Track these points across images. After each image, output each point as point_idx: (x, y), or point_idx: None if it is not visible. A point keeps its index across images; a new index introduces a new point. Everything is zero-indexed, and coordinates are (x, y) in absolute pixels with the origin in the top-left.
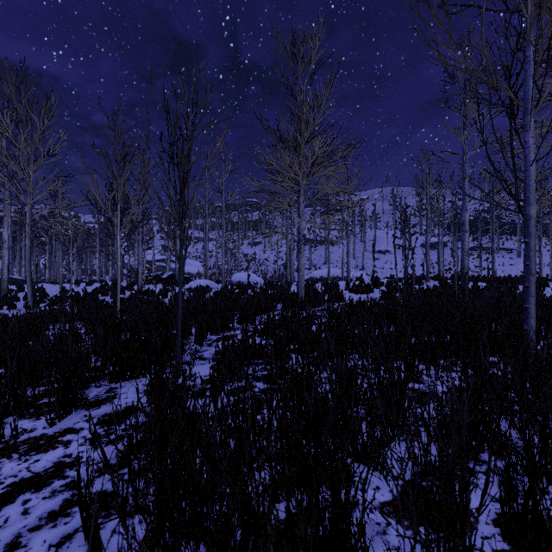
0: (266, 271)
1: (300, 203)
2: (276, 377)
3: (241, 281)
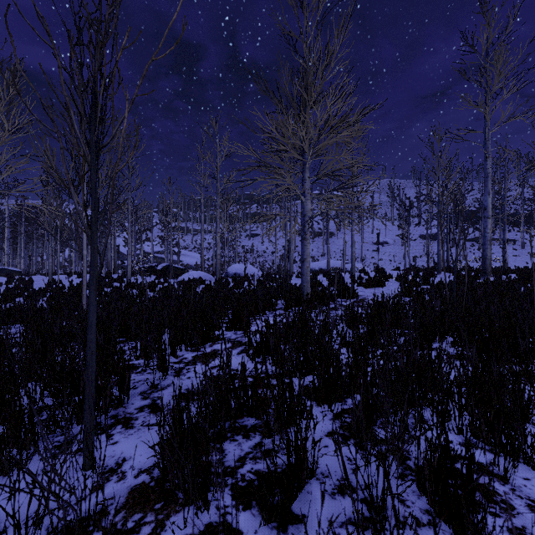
0: (263, 262)
1: (305, 178)
2: (287, 500)
3: (237, 273)
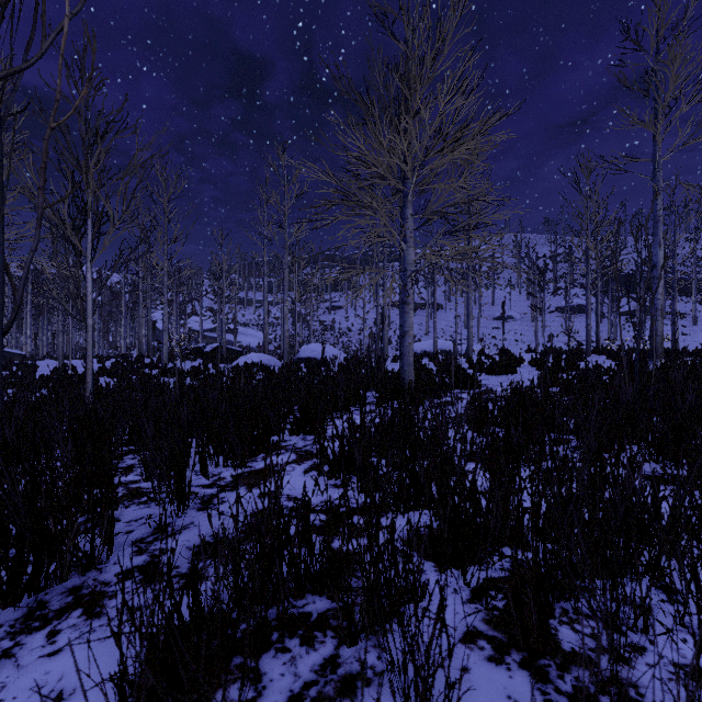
0: (348, 343)
1: (407, 216)
2: None
3: (312, 356)
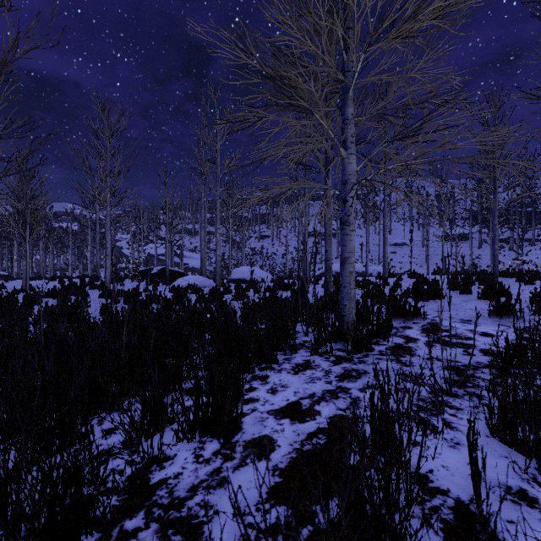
0: (274, 265)
1: (347, 117)
2: None
3: (242, 278)
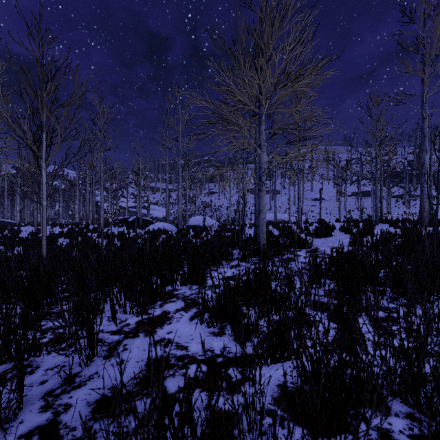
0: (220, 215)
1: (261, 131)
2: None
3: (197, 224)
